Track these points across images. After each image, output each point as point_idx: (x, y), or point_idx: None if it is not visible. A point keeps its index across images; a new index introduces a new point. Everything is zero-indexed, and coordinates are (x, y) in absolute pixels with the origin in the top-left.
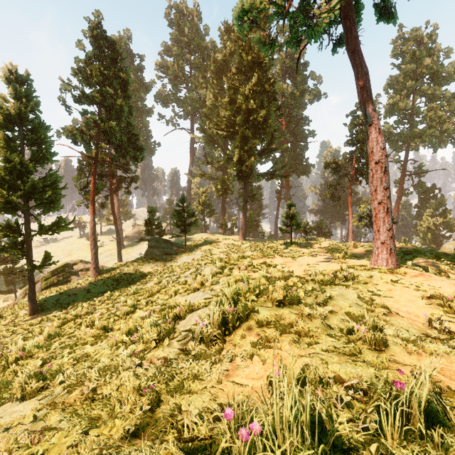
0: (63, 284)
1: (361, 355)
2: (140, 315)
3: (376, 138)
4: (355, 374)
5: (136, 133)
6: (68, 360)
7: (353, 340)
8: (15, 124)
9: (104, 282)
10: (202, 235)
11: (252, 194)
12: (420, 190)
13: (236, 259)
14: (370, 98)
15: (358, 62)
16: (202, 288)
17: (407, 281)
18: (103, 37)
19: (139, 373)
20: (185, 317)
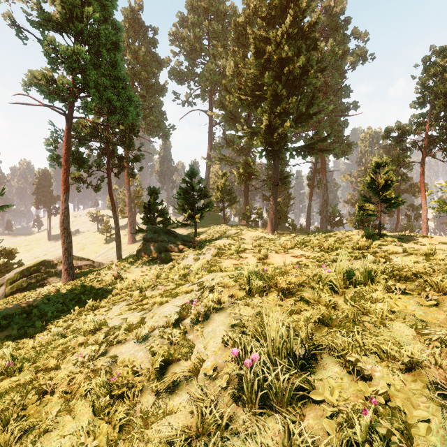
0: (36, 288)
1: None
2: None
3: None
4: None
5: (125, 77)
6: None
7: None
8: None
9: (64, 294)
10: (221, 227)
11: (283, 176)
12: None
13: (339, 282)
14: None
15: None
16: None
17: None
18: None
19: None
20: None
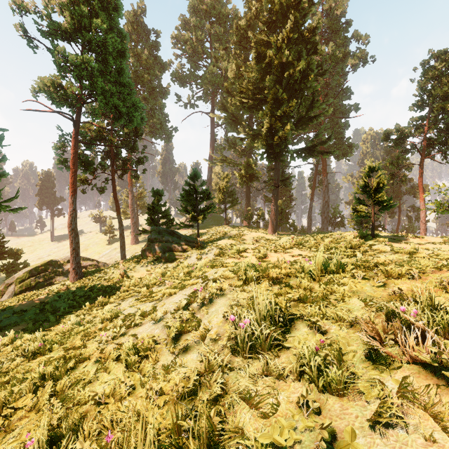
0: (44, 287)
1: None
2: None
3: None
4: None
5: (130, 84)
6: None
7: None
8: None
9: (74, 292)
10: (222, 228)
11: (284, 178)
12: None
13: (316, 272)
14: None
15: None
16: None
17: None
18: None
19: None
20: None
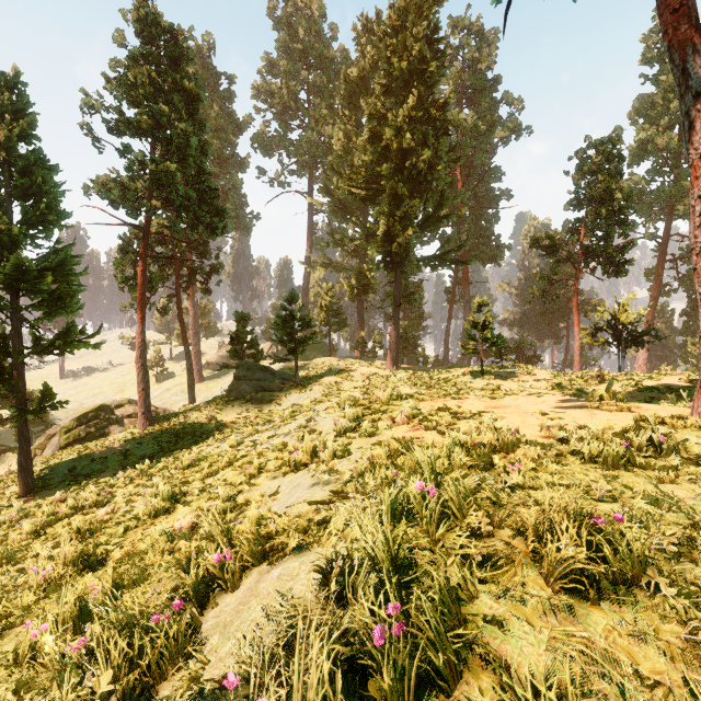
0: (96, 438)
1: None
2: (174, 523)
3: None
4: None
5: (213, 186)
6: None
7: None
8: None
9: (156, 438)
10: (325, 360)
11: (408, 293)
12: (691, 286)
13: (385, 400)
14: (698, 32)
15: None
16: (312, 465)
17: None
18: (157, 22)
19: None
20: (236, 583)
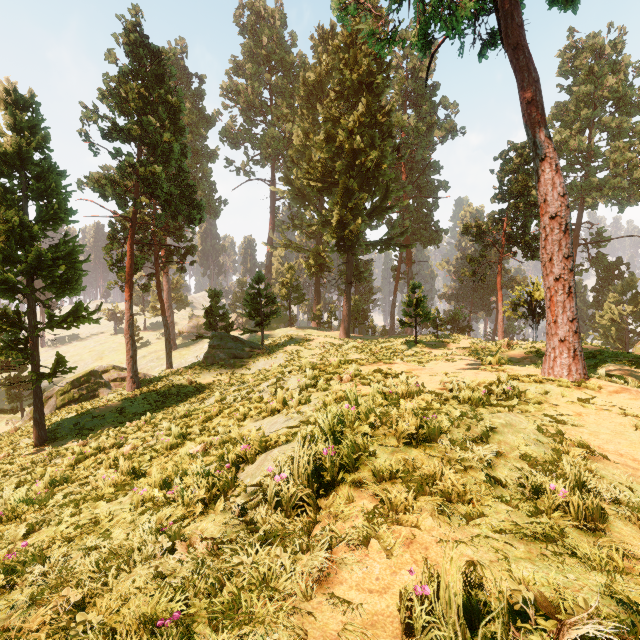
0: (88, 400)
1: (564, 539)
2: (189, 450)
3: (552, 179)
4: (579, 599)
5: (191, 183)
6: (67, 527)
7: (544, 509)
8: (14, 168)
9: (145, 398)
10: (287, 331)
11: (359, 272)
12: (599, 267)
13: (336, 364)
14: (542, 118)
15: (524, 64)
16: (284, 410)
17: (604, 401)
18: (144, 44)
19: (166, 569)
20: (254, 459)
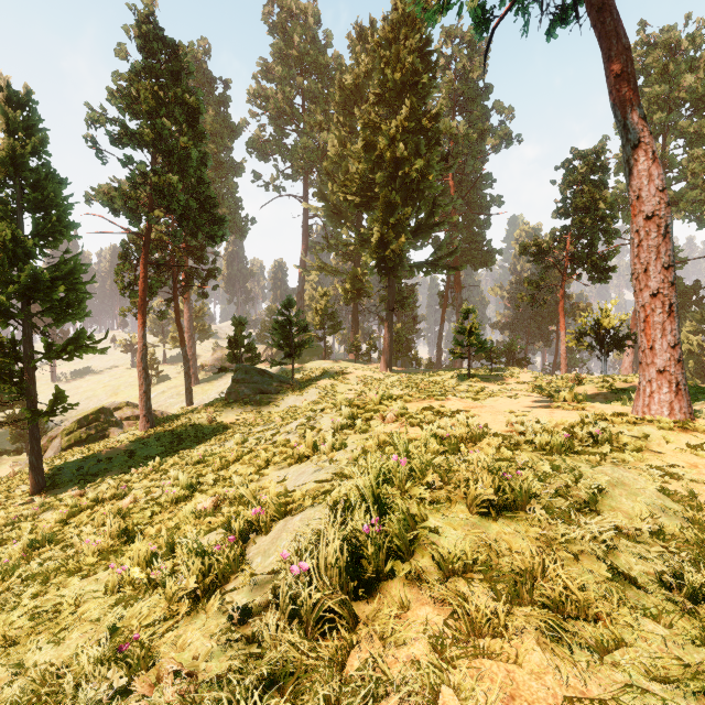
0: (97, 440)
1: None
2: (197, 506)
3: (647, 170)
4: None
5: (212, 195)
6: (22, 615)
7: None
8: (7, 175)
9: (159, 439)
10: (321, 363)
11: (402, 297)
12: None
13: (377, 401)
14: (635, 94)
15: (611, 28)
16: (314, 457)
17: None
18: (158, 38)
19: None
20: (269, 528)
